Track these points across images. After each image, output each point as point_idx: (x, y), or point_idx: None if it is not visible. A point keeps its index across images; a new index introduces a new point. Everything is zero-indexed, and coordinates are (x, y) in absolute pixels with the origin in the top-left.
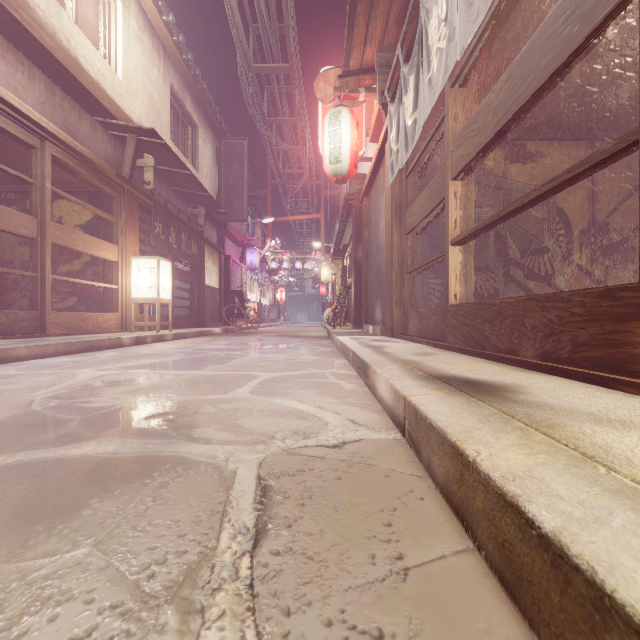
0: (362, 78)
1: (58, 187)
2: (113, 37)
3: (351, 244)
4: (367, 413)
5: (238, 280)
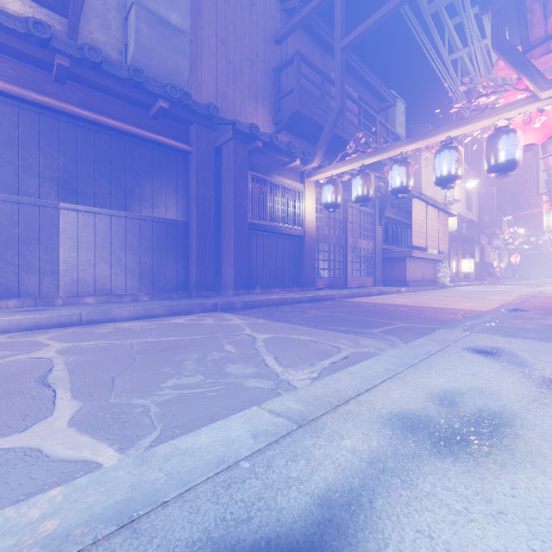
0: None
1: None
2: (454, 191)
3: None
4: None
5: (487, 256)
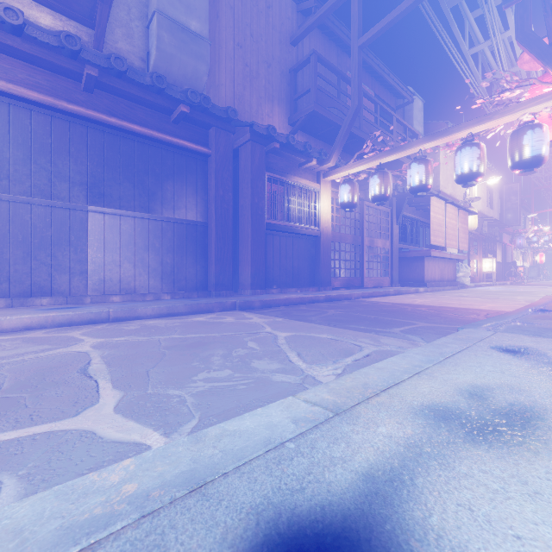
0: None
1: None
2: (474, 188)
3: None
4: None
5: (509, 255)
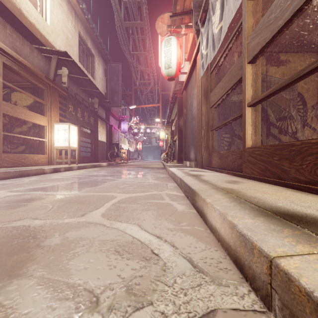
0: (183, 18)
1: (14, 85)
2: (44, 1)
3: (176, 118)
4: (203, 246)
5: (117, 138)
